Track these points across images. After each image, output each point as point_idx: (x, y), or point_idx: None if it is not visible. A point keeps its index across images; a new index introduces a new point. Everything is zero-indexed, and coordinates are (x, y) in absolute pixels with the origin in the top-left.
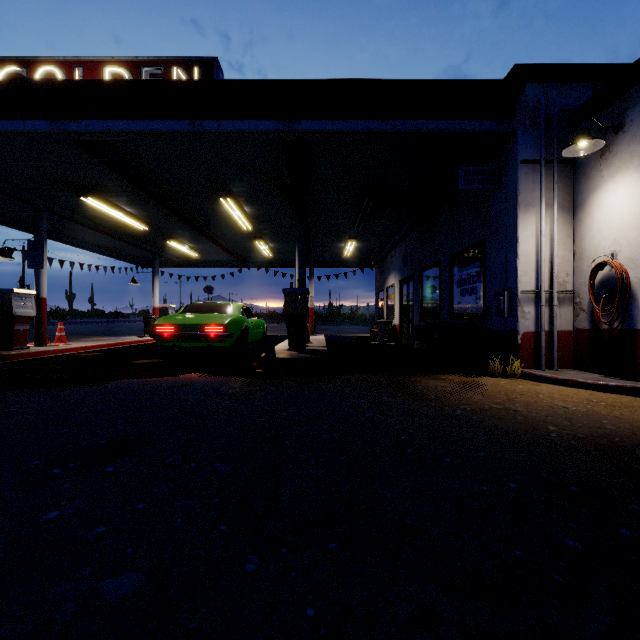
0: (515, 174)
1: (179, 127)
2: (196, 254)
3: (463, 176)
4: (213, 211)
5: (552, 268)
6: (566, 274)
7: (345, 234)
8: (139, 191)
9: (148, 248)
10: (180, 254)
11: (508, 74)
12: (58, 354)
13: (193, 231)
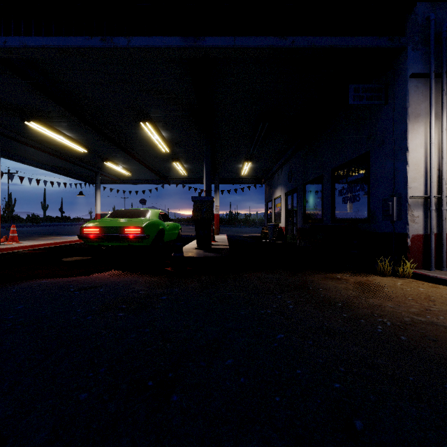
0: (404, 87)
1: (91, 43)
2: (129, 173)
3: (353, 93)
4: (137, 136)
5: (440, 175)
6: None
7: (243, 156)
8: (73, 116)
9: (91, 168)
10: (117, 173)
11: None
12: (7, 251)
13: (124, 154)
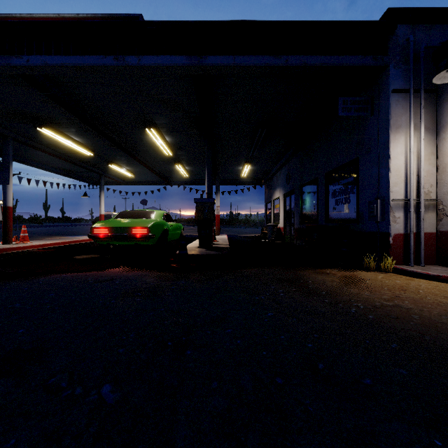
0: (387, 101)
1: (105, 62)
2: (132, 175)
3: (342, 105)
4: (142, 140)
5: (418, 180)
6: (430, 185)
7: (243, 159)
8: (82, 123)
9: (96, 170)
10: (120, 175)
11: (381, 18)
12: (20, 250)
13: (128, 157)
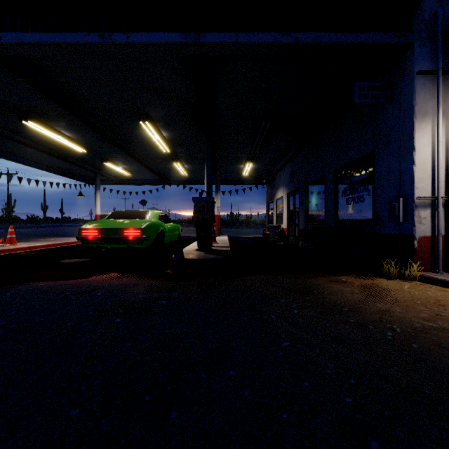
0: (411, 85)
1: (89, 39)
2: (129, 174)
3: (357, 91)
4: (137, 135)
5: (447, 175)
6: None
7: (244, 157)
8: (72, 116)
9: (91, 168)
10: (117, 174)
11: None
12: (5, 253)
13: (124, 154)
